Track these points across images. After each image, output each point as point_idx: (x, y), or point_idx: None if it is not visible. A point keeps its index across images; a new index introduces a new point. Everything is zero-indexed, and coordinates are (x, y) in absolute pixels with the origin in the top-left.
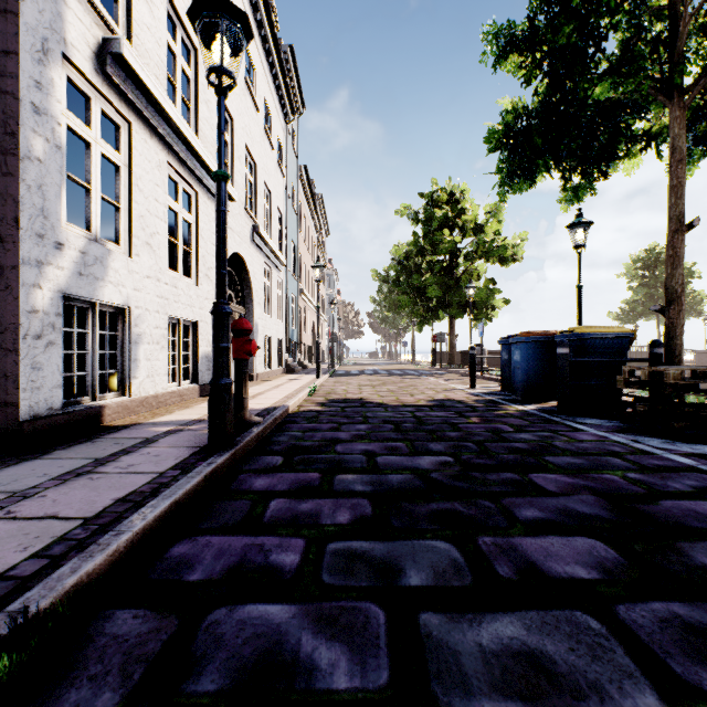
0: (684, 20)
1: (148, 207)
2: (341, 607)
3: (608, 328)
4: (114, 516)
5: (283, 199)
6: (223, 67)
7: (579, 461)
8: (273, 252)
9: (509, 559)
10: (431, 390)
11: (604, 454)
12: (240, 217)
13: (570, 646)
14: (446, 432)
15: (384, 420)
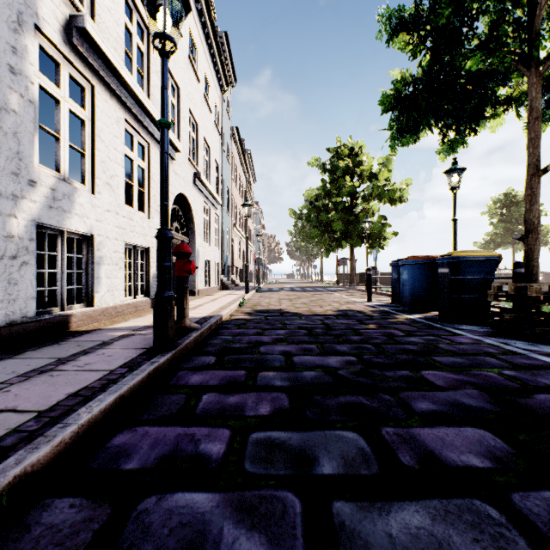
0: (540, 4)
1: (108, 154)
2: (261, 495)
3: (479, 252)
4: (65, 409)
5: (219, 152)
6: (166, 33)
7: (461, 360)
8: (211, 194)
9: (410, 448)
10: (336, 303)
11: (481, 354)
12: (184, 165)
13: (474, 537)
14: (350, 336)
15: (299, 326)
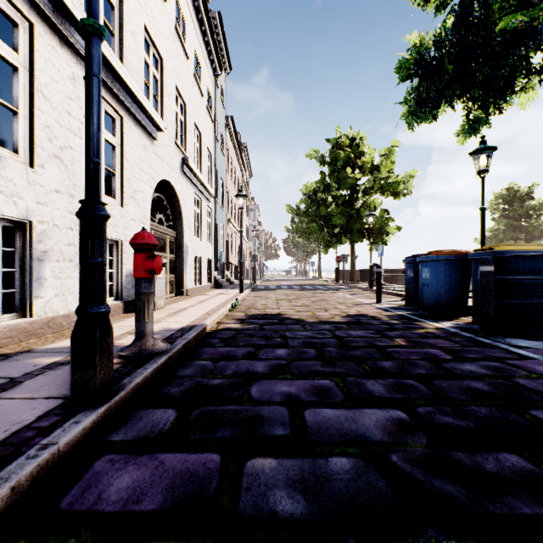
0: None
1: (57, 118)
2: None
3: (529, 246)
4: None
5: (212, 141)
6: None
7: None
8: (202, 184)
9: None
10: (342, 304)
11: None
12: (169, 148)
13: None
14: (378, 361)
15: (305, 342)
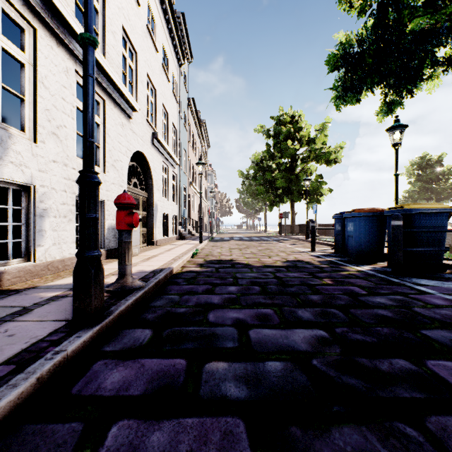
0: None
1: (54, 103)
2: None
3: (432, 205)
4: None
5: (177, 118)
6: None
7: None
8: (169, 154)
9: None
10: (283, 252)
11: None
12: (142, 125)
13: None
14: (308, 295)
15: (252, 281)
